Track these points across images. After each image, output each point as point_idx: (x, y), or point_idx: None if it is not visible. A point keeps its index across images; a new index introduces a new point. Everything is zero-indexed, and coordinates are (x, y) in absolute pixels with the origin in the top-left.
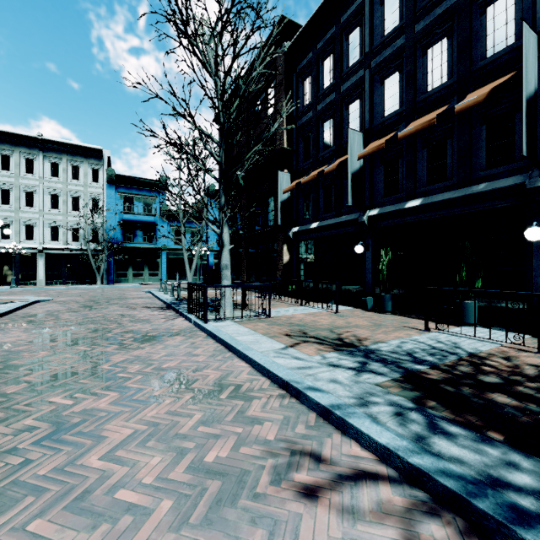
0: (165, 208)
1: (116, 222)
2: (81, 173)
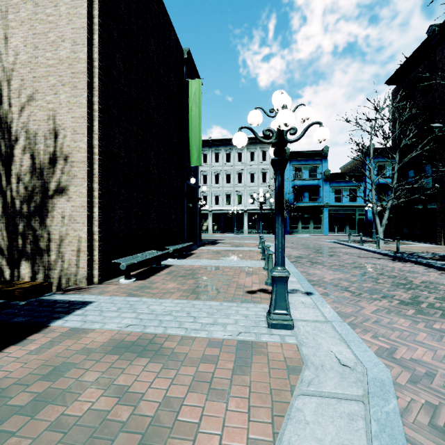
0: (328, 172)
1: (289, 187)
2: (267, 155)
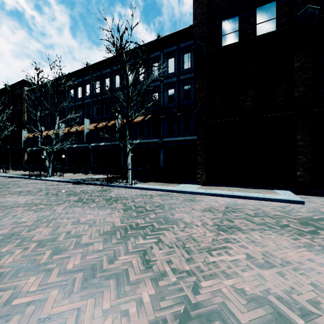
0: None
1: None
2: None
